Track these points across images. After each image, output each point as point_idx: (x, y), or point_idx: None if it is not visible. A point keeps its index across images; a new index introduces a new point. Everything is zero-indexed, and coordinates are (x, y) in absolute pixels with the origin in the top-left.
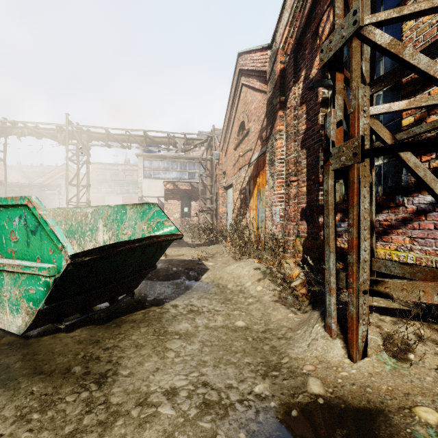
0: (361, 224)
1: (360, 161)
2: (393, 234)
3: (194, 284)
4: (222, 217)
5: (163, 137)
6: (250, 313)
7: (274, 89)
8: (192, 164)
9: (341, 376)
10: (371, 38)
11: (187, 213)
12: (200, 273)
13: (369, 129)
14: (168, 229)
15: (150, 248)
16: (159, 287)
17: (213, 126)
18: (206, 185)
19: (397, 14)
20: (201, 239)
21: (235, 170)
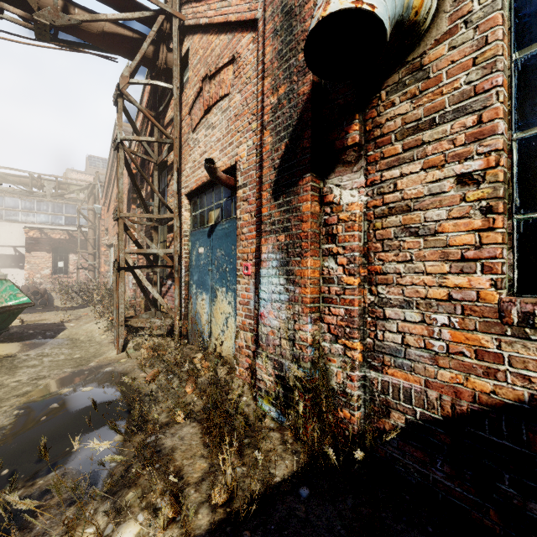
0: (120, 297)
1: (118, 272)
2: (165, 298)
3: (50, 341)
4: (104, 277)
5: (22, 177)
6: (89, 350)
7: (130, 186)
8: (72, 207)
9: (107, 359)
10: (125, 222)
11: (63, 269)
12: (57, 332)
13: (124, 258)
14: (21, 299)
15: (3, 314)
16: (12, 346)
17: (97, 173)
18: (87, 239)
19: (132, 216)
20: (78, 302)
21: (114, 232)
